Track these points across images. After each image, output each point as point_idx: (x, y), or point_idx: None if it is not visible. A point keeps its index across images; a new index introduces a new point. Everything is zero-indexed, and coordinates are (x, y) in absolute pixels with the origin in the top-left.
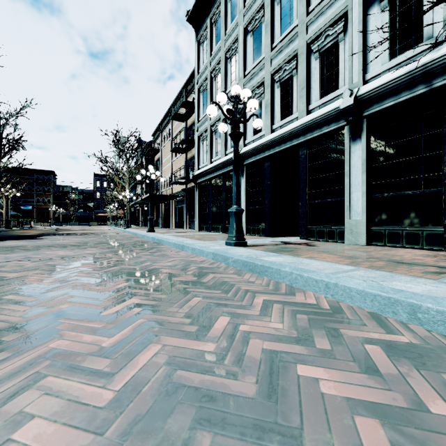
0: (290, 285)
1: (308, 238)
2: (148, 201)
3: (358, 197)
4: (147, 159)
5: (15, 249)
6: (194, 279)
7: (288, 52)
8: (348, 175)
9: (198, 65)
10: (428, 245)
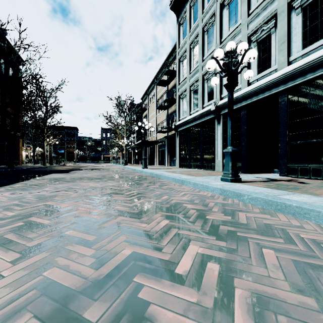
0: None
1: (288, 175)
2: (139, 146)
3: None
4: (137, 116)
5: (59, 180)
6: (229, 219)
7: (266, 14)
8: None
9: (178, 41)
10: None
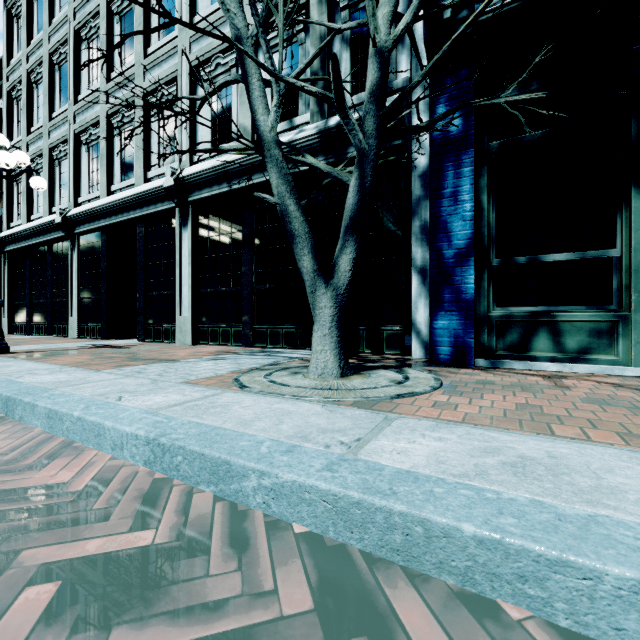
0: None
1: (147, 339)
2: None
3: (187, 291)
4: None
5: None
6: None
7: (125, 94)
8: (178, 265)
9: (8, 50)
10: (235, 342)
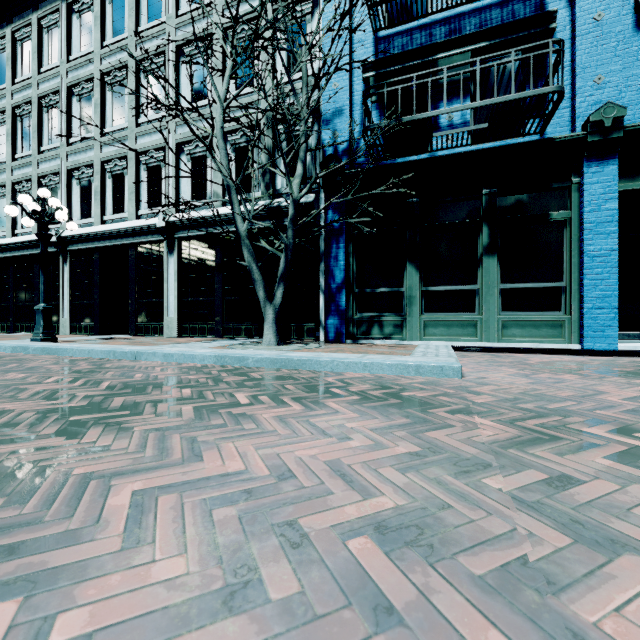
0: (73, 356)
1: (138, 334)
2: None
3: (173, 300)
4: None
5: None
6: None
7: (119, 149)
8: (166, 281)
9: None
10: (210, 335)
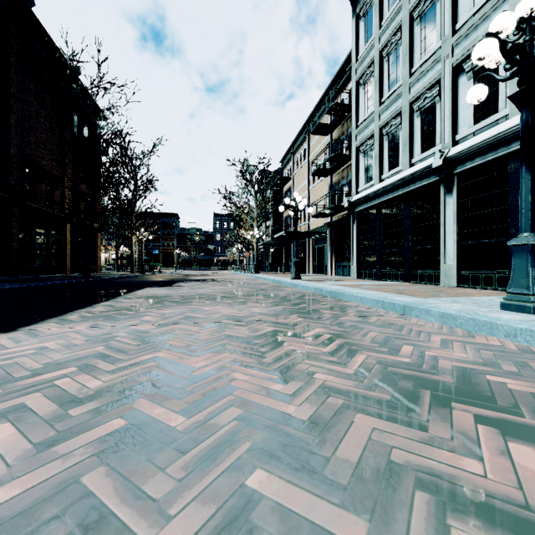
0: None
1: None
2: (278, 241)
3: None
4: (274, 191)
5: (163, 300)
6: None
7: None
8: None
9: (356, 48)
10: None
